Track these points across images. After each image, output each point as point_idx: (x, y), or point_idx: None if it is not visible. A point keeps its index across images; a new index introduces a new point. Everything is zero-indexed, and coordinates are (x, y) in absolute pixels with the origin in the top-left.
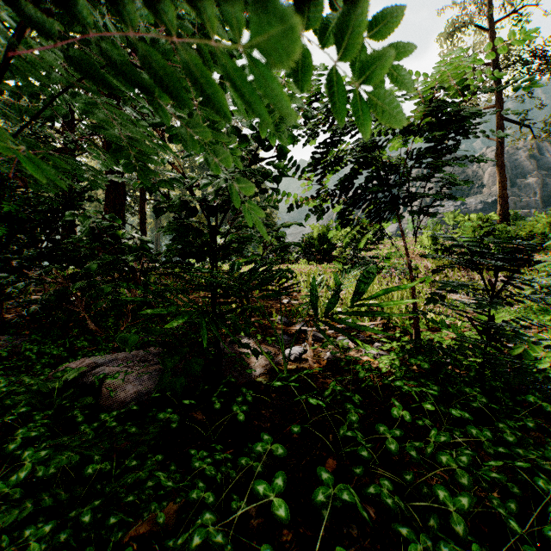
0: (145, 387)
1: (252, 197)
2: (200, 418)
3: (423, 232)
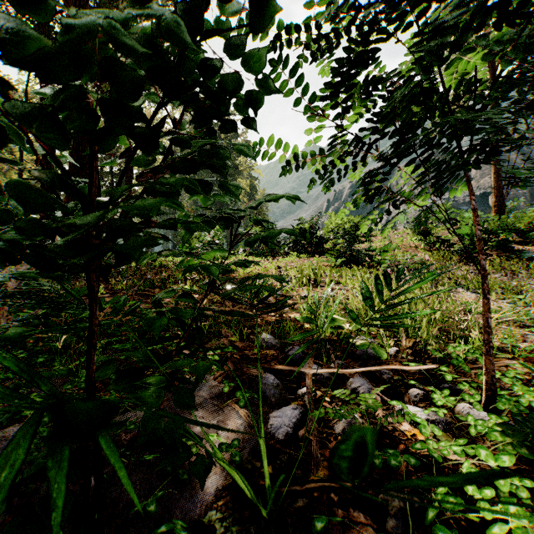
0: None
1: None
2: None
3: None
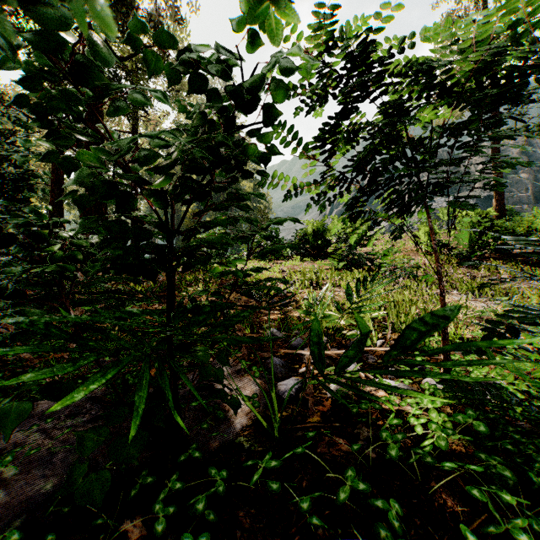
0: (50, 483)
1: (232, 183)
2: (136, 536)
3: (419, 228)
